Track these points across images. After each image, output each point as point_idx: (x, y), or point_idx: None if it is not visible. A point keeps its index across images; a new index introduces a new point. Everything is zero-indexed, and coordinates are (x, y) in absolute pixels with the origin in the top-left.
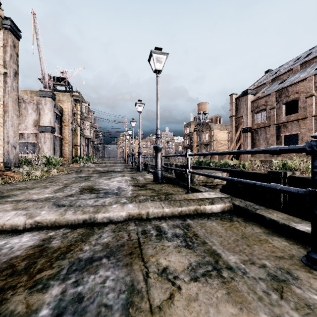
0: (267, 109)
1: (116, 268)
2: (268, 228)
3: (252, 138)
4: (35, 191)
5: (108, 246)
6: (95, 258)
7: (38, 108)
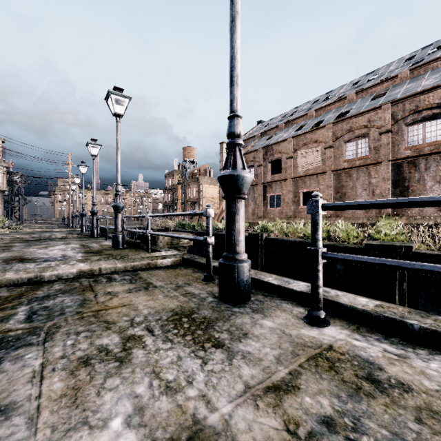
0: (255, 165)
1: (71, 296)
2: (199, 269)
3: None
4: None
5: (61, 290)
6: (51, 295)
7: None
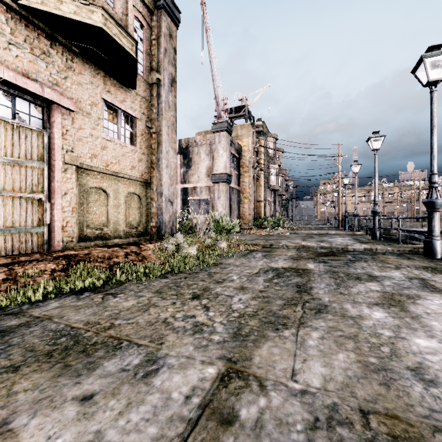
0: None
1: None
2: None
3: None
4: (50, 438)
5: None
6: None
7: (211, 150)
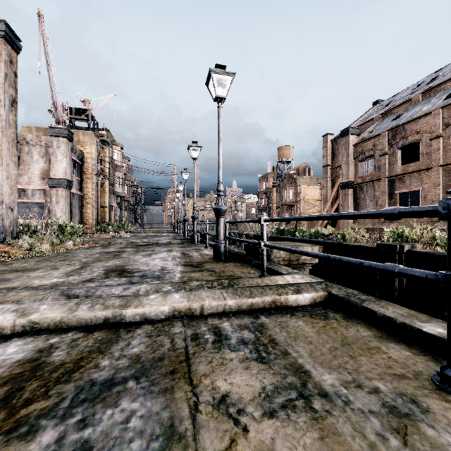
0: (375, 155)
1: (148, 396)
2: (381, 329)
3: (355, 197)
4: (39, 274)
5: (138, 361)
6: (117, 380)
7: (47, 152)
